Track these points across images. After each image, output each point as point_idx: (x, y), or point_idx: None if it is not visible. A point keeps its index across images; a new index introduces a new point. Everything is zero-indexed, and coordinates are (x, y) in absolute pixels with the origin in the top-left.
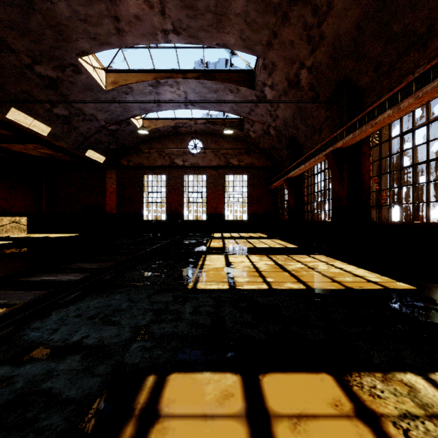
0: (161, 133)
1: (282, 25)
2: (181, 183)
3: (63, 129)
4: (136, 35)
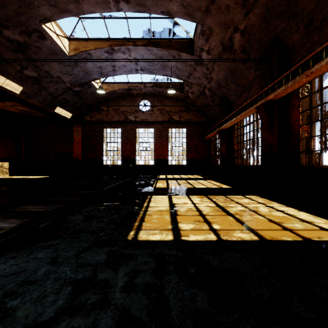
0: (117, 94)
1: None
2: (133, 134)
3: (34, 88)
4: (91, 3)
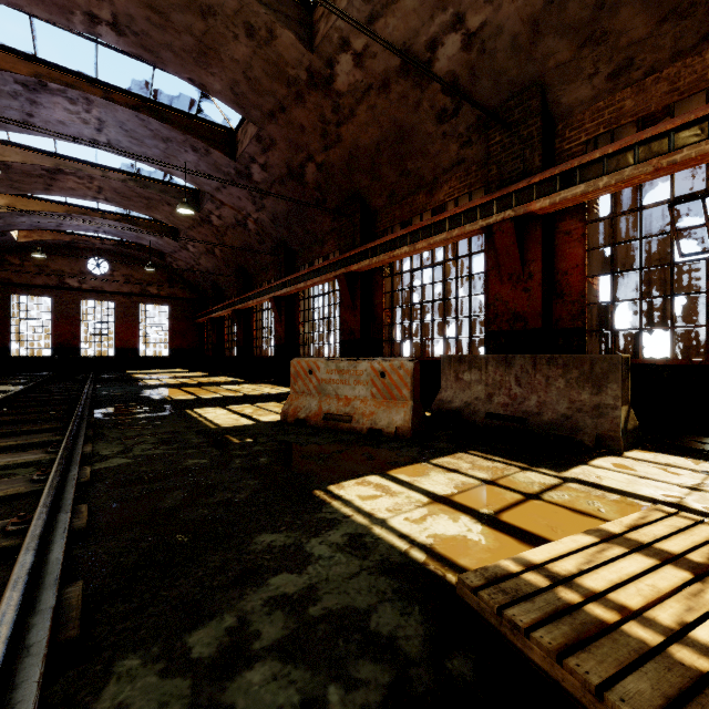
0: (45, 244)
1: (199, 226)
2: (76, 309)
3: None
4: (64, 193)
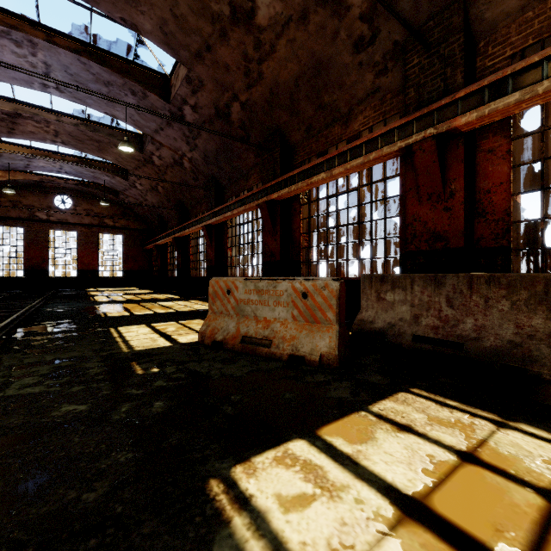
0: (18, 183)
1: (143, 166)
2: (44, 237)
3: None
4: (26, 137)
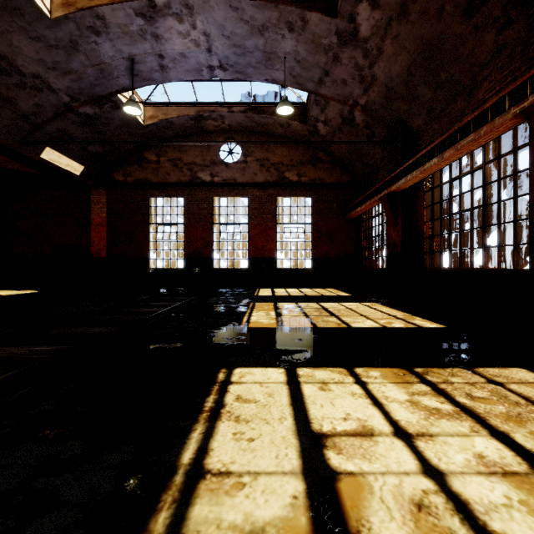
0: (175, 129)
1: None
2: (207, 209)
3: None
4: None
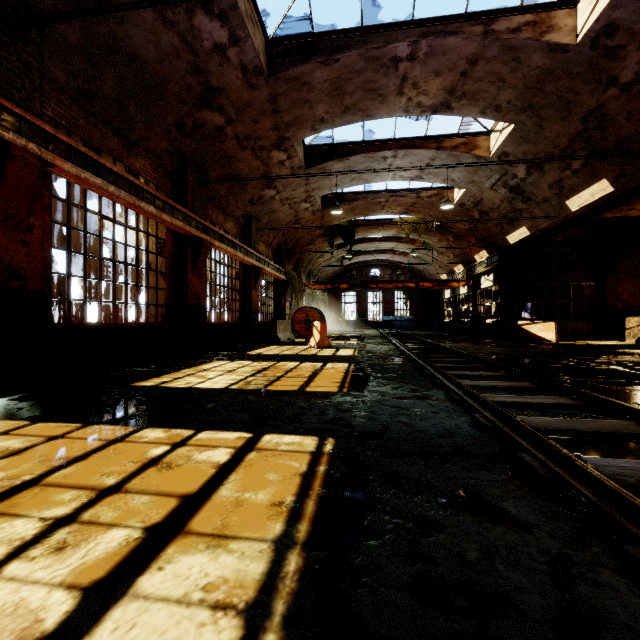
0: None
1: None
2: None
3: None
4: None
